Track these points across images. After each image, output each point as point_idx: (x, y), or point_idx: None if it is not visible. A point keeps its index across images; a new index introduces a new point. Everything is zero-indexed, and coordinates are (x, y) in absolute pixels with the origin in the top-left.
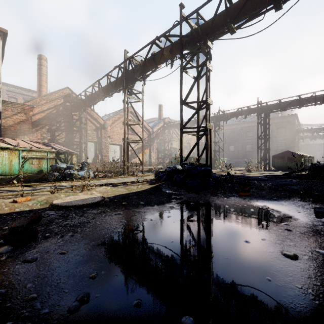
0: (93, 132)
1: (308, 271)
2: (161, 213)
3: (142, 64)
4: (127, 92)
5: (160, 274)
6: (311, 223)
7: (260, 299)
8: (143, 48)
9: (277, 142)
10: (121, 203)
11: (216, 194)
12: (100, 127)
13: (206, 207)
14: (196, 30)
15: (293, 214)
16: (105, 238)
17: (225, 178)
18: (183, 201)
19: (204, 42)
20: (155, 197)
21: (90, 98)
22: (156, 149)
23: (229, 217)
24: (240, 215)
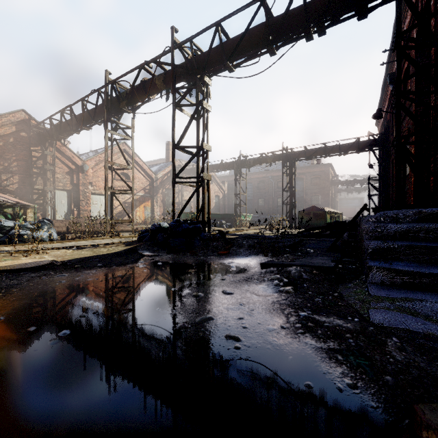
0: (65, 177)
1: (197, 303)
2: (115, 273)
3: (129, 92)
4: (111, 125)
5: (68, 313)
6: (252, 274)
7: (137, 319)
8: (128, 73)
9: (311, 195)
10: (74, 266)
11: (197, 254)
12: (77, 170)
13: (171, 266)
14: (192, 61)
15: (249, 268)
16: (31, 295)
17: (213, 236)
18: (153, 261)
19: (200, 77)
20: (122, 258)
21: (58, 128)
22: (162, 202)
23: (183, 273)
24: (196, 271)
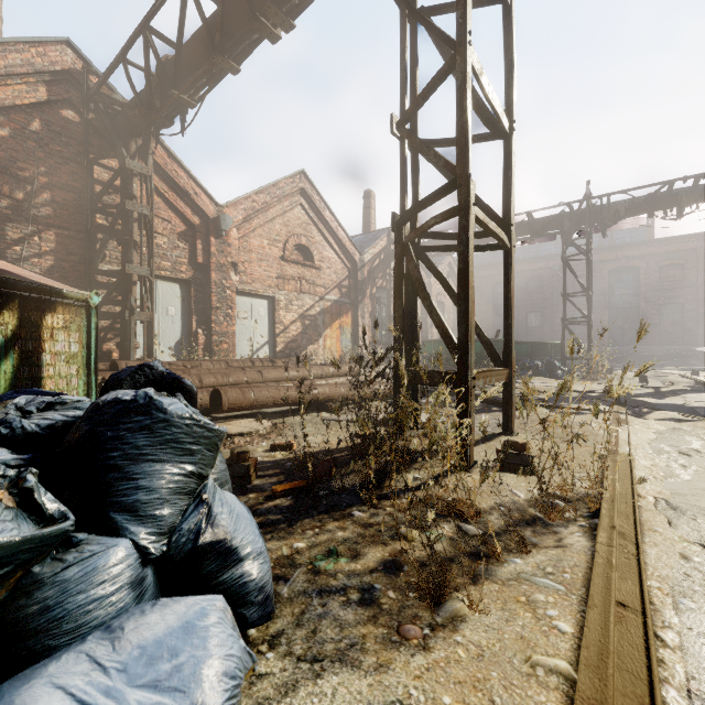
0: (176, 245)
1: None
2: None
3: None
4: None
5: None
6: None
7: None
8: None
9: (660, 303)
10: None
11: None
12: (205, 229)
13: None
14: None
15: None
16: None
17: None
18: None
19: None
20: None
21: (169, 71)
22: (370, 316)
23: None
24: None
